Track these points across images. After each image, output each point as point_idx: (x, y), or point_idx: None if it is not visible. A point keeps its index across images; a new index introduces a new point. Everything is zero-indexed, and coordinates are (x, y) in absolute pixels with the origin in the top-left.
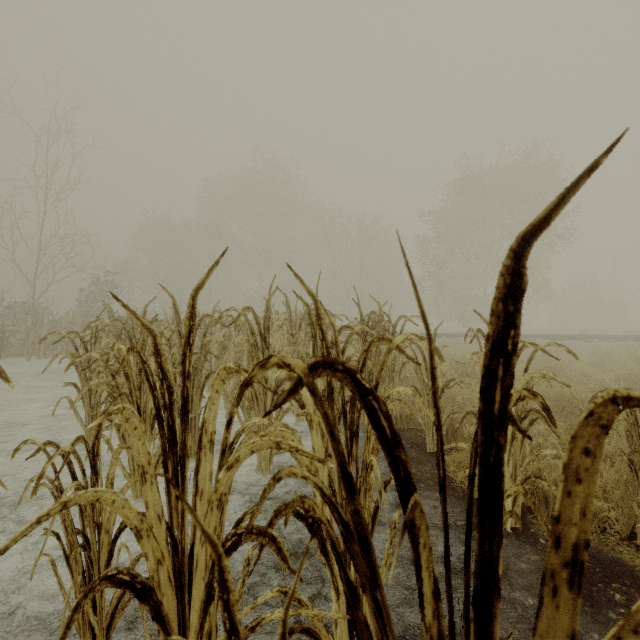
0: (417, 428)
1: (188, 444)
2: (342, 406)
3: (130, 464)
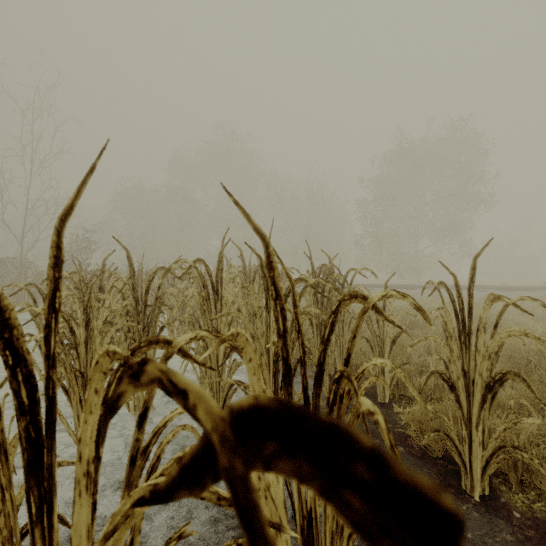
0: (366, 376)
1: (55, 474)
2: (303, 389)
3: (75, 422)
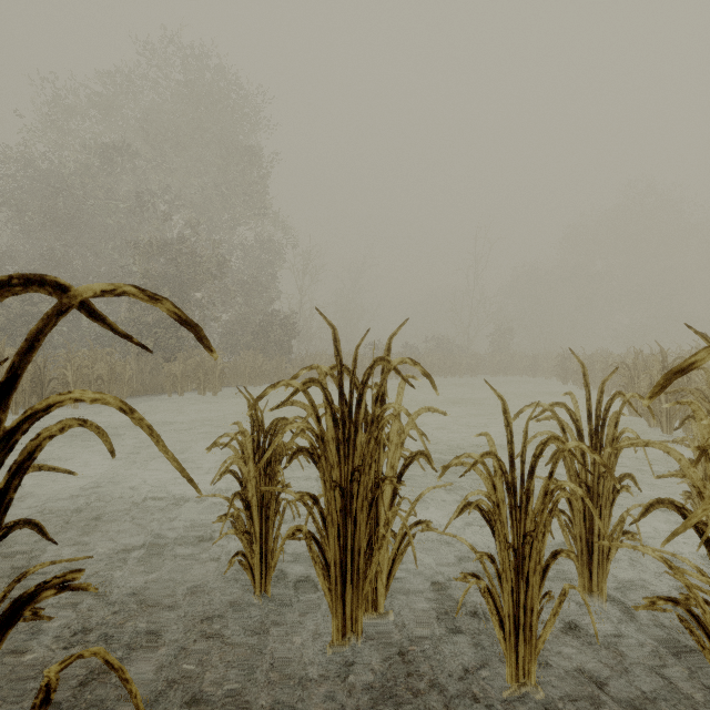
0: None
1: None
2: None
3: None
